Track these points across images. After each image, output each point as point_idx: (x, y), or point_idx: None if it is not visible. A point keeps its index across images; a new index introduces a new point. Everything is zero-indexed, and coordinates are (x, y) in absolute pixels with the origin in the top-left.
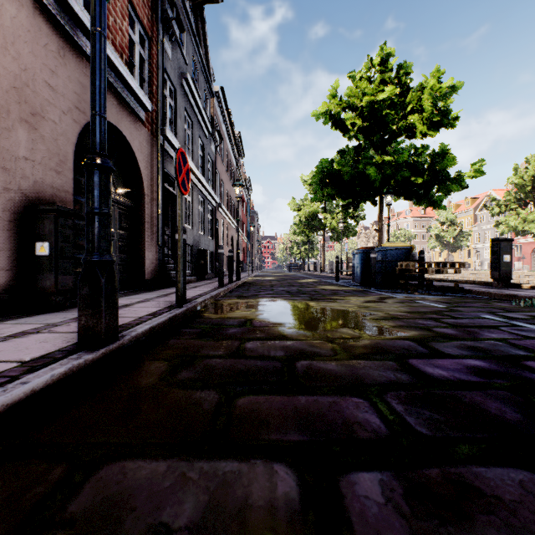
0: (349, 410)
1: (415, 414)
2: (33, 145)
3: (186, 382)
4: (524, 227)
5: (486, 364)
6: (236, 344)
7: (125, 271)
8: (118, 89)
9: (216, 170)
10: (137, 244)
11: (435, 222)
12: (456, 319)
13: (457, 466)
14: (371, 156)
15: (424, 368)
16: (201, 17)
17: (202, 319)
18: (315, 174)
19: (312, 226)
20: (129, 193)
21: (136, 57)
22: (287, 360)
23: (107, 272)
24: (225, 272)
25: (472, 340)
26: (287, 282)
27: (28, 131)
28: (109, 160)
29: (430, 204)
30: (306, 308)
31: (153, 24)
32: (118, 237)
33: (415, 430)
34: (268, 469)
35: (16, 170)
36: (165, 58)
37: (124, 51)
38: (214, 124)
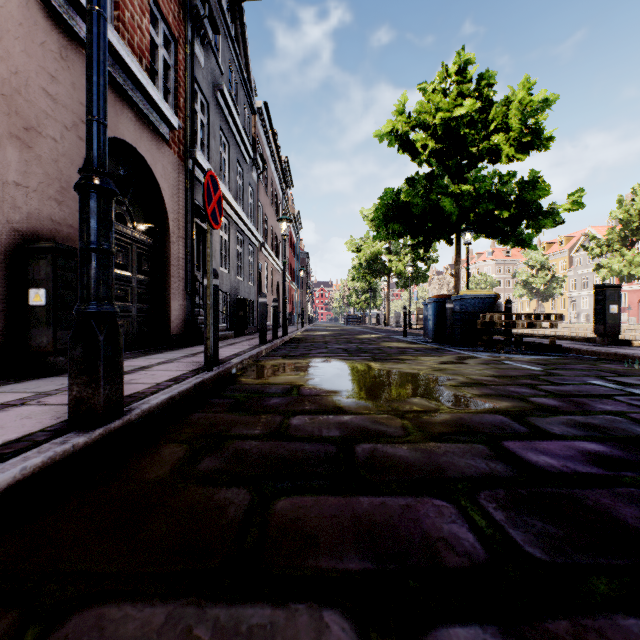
0: (430, 518)
1: (521, 525)
2: (27, 168)
3: (209, 475)
4: (630, 272)
5: (607, 448)
6: (278, 420)
7: (146, 324)
8: (136, 101)
9: (259, 202)
10: (161, 292)
11: (522, 266)
12: (556, 386)
13: (595, 615)
14: (446, 185)
15: (525, 454)
16: (239, 16)
17: (237, 386)
18: (378, 207)
19: (374, 271)
20: (151, 229)
21: (159, 62)
22: (344, 443)
23: (107, 326)
24: (269, 326)
25: (582, 414)
26: (344, 337)
27: (19, 150)
28: (110, 180)
29: (517, 243)
30: (368, 371)
31: (180, 23)
32: (136, 283)
33: (525, 553)
34: (315, 620)
35: (4, 199)
36: (196, 65)
37: (144, 54)
38: (256, 147)
